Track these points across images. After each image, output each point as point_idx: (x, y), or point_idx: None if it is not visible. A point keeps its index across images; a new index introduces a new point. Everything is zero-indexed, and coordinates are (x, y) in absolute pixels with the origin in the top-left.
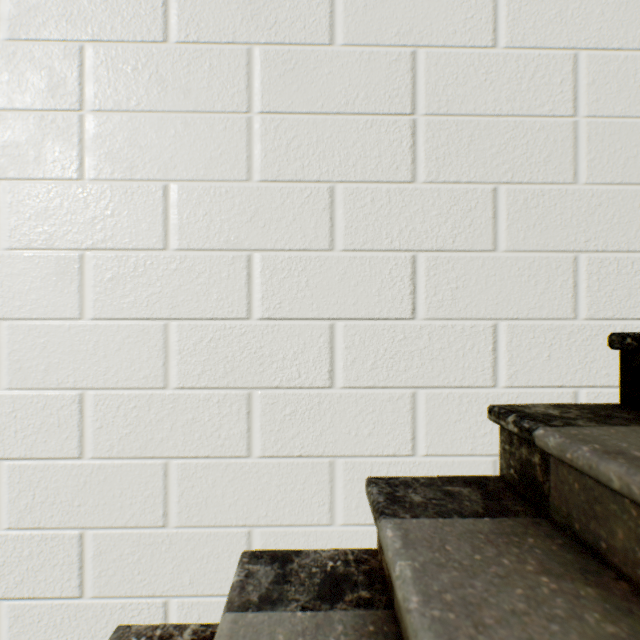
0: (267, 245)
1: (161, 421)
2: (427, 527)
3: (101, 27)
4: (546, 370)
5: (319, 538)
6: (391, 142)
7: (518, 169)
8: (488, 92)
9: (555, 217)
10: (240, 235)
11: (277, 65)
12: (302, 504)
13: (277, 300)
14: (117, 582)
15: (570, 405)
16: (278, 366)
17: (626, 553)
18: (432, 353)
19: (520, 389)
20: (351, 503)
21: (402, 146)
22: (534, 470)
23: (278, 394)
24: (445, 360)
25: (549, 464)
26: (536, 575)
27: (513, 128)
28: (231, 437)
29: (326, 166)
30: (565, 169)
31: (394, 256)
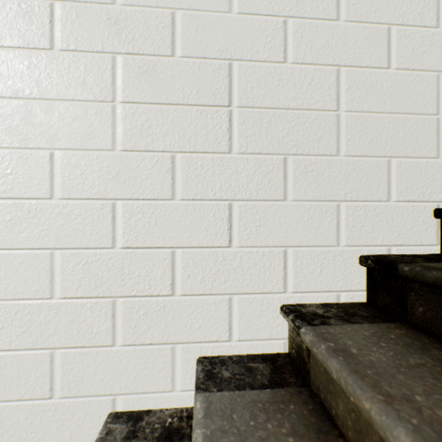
0: (127, 196)
1: (48, 322)
2: (225, 399)
3: (3, 36)
4: (319, 280)
5: (164, 401)
6: (215, 125)
7: (301, 145)
8: (281, 93)
9: (325, 178)
10: (107, 188)
11: (134, 69)
12: (152, 377)
13: (134, 234)
14: (15, 440)
15: (334, 304)
16: (135, 281)
17: (343, 420)
18: (243, 270)
19: (302, 293)
20: (187, 375)
21: (222, 128)
22: (303, 353)
23: (135, 301)
24: (252, 275)
25: (310, 351)
26: (286, 436)
27: (297, 117)
28: (101, 332)
29: (169, 141)
30: (331, 146)
31: (217, 204)
